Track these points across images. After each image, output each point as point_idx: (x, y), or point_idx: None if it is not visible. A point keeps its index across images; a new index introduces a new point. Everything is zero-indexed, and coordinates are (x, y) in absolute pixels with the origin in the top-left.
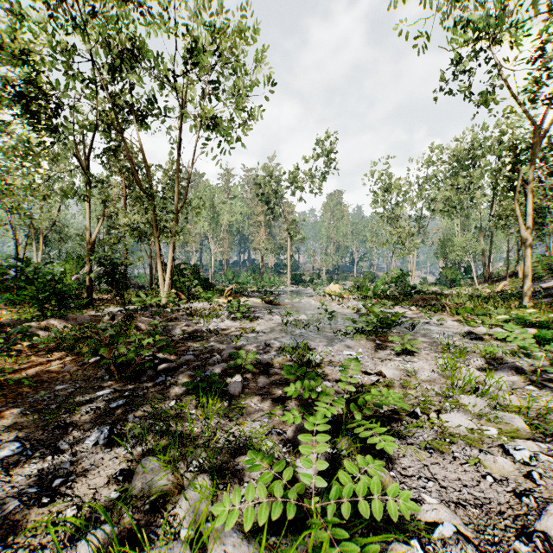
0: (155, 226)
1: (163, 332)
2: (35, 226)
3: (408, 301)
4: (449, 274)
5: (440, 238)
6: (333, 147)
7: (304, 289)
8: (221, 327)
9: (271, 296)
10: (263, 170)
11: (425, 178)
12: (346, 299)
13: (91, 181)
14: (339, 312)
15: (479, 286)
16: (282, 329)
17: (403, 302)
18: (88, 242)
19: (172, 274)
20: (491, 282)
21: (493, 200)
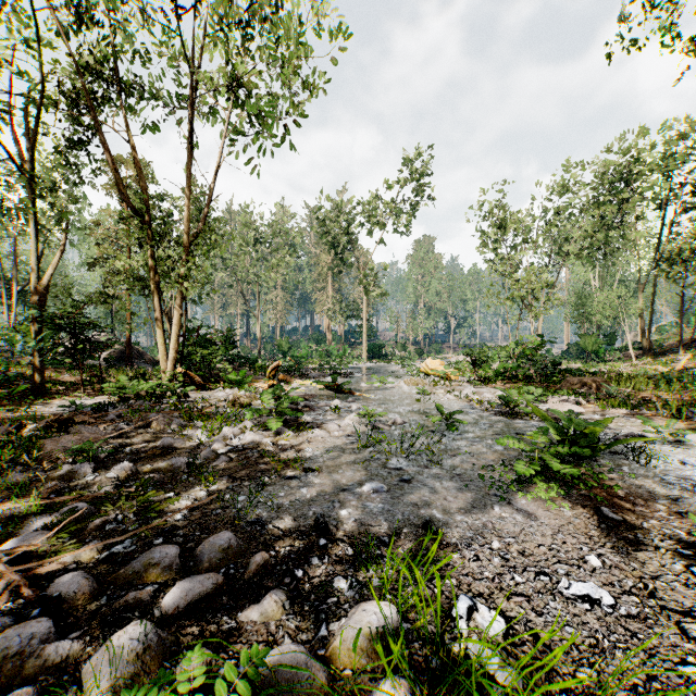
0: (153, 266)
1: (96, 467)
2: (10, 277)
3: (555, 385)
4: (590, 344)
5: (576, 293)
6: (426, 168)
7: (386, 364)
8: (233, 449)
9: (340, 377)
10: (330, 200)
11: (557, 209)
12: (456, 382)
13: (35, 186)
14: (456, 408)
15: (638, 361)
16: (358, 458)
17: (558, 390)
18: (35, 289)
19: (182, 343)
20: (652, 356)
21: (659, 237)
